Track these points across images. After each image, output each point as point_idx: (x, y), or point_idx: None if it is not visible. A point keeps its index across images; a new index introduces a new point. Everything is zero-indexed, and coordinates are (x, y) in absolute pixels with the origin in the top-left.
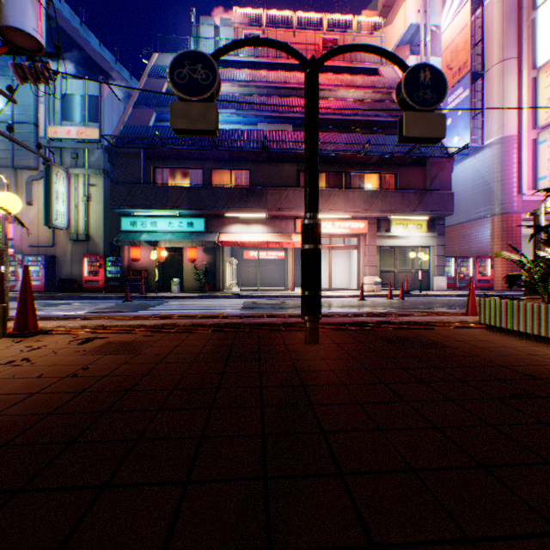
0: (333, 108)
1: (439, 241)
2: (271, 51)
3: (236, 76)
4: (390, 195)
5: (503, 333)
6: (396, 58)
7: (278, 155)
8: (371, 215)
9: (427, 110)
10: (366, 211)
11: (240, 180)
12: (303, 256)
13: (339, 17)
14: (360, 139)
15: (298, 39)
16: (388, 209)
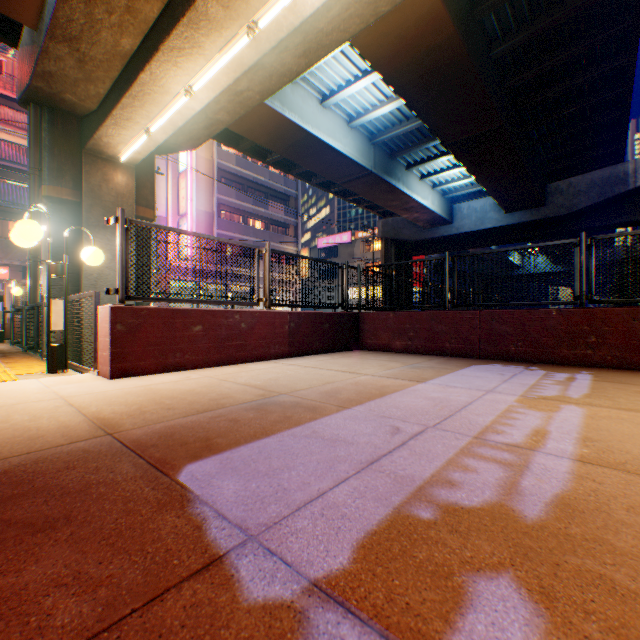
0: None
1: None
2: None
3: None
4: None
5: None
6: None
7: None
8: (13, 263)
9: None
10: (3, 259)
11: None
12: None
13: None
14: (1, 188)
15: None
16: None
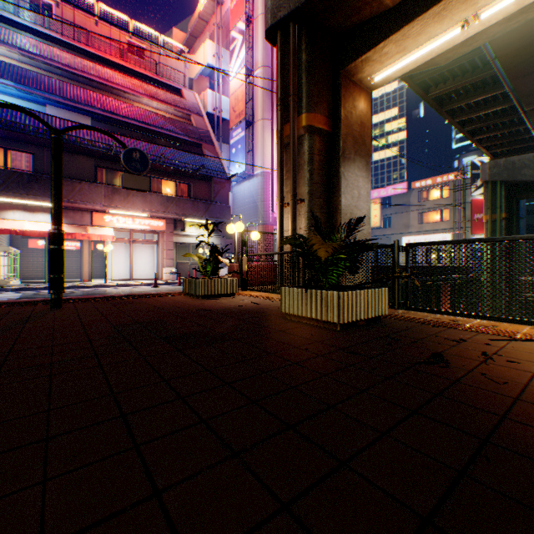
0: (136, 114)
1: (223, 241)
2: (69, 29)
3: (18, 42)
4: (184, 202)
5: (190, 296)
6: (120, 141)
7: (72, 146)
8: (169, 216)
9: (139, 174)
10: (164, 213)
11: (21, 162)
12: (50, 253)
13: (147, 29)
14: (159, 150)
15: (102, 31)
16: (183, 213)
